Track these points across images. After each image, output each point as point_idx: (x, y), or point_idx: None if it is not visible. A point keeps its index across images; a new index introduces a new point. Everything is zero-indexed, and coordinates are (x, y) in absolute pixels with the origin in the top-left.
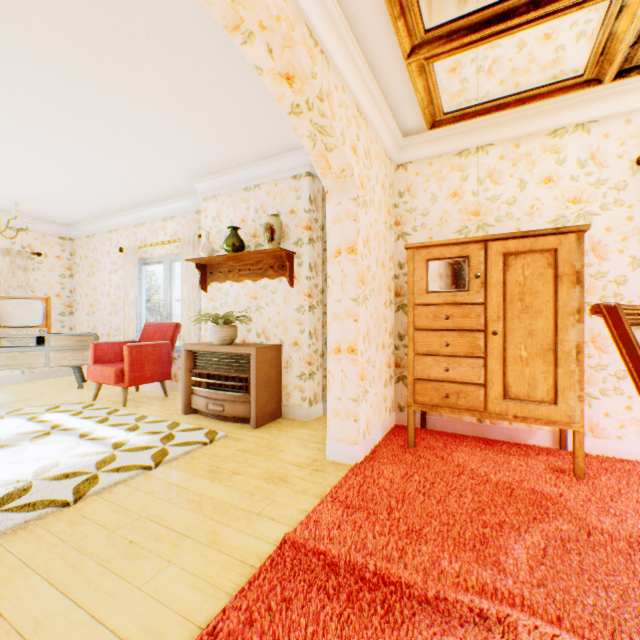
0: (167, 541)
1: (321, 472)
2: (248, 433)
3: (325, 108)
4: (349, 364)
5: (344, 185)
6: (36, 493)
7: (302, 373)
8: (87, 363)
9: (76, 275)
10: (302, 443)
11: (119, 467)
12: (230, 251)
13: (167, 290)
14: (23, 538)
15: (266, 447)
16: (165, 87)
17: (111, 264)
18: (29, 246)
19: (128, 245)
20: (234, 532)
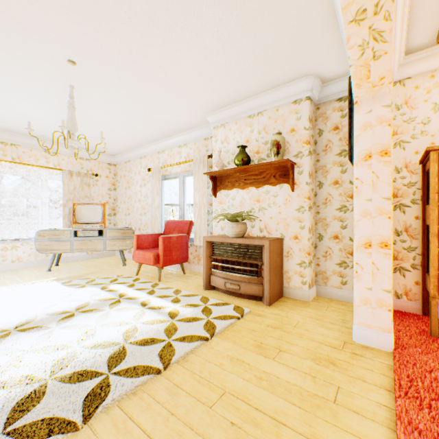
0: (266, 428)
1: (361, 357)
2: (265, 310)
3: (392, 9)
4: (381, 258)
5: (377, 93)
6: (131, 357)
7: (302, 261)
8: (128, 248)
9: (117, 189)
10: (319, 323)
11: (183, 336)
12: (240, 165)
13: (181, 197)
14: (137, 405)
15: (290, 325)
16: (213, 28)
17: (141, 180)
18: (91, 170)
19: (153, 166)
20: (326, 425)
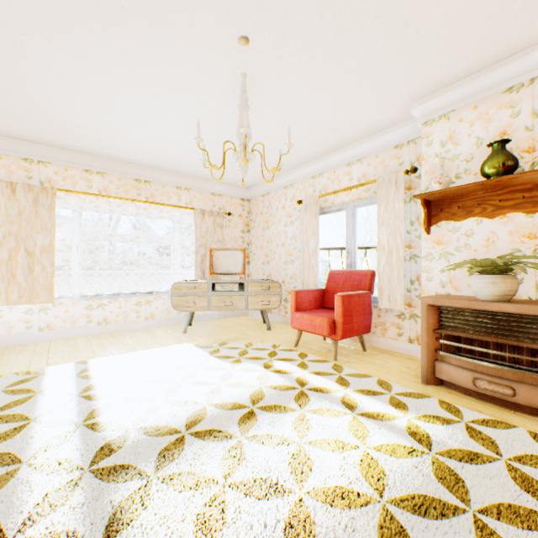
0: None
1: None
2: None
3: None
4: None
5: None
6: None
7: None
8: (273, 307)
9: (251, 230)
10: None
11: (490, 503)
12: (497, 174)
13: (349, 237)
14: None
15: None
16: None
17: (285, 217)
18: (222, 208)
19: (304, 197)
20: None
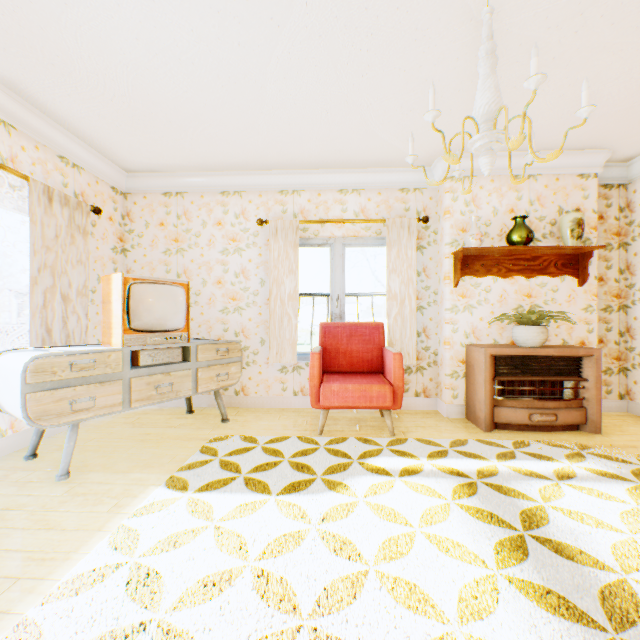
0: None
1: None
2: (614, 439)
3: None
4: None
5: None
6: None
7: None
8: (233, 383)
9: (132, 250)
10: None
11: None
12: (525, 243)
13: (339, 281)
14: None
15: None
16: None
17: (225, 240)
18: (81, 194)
19: (265, 216)
20: None
